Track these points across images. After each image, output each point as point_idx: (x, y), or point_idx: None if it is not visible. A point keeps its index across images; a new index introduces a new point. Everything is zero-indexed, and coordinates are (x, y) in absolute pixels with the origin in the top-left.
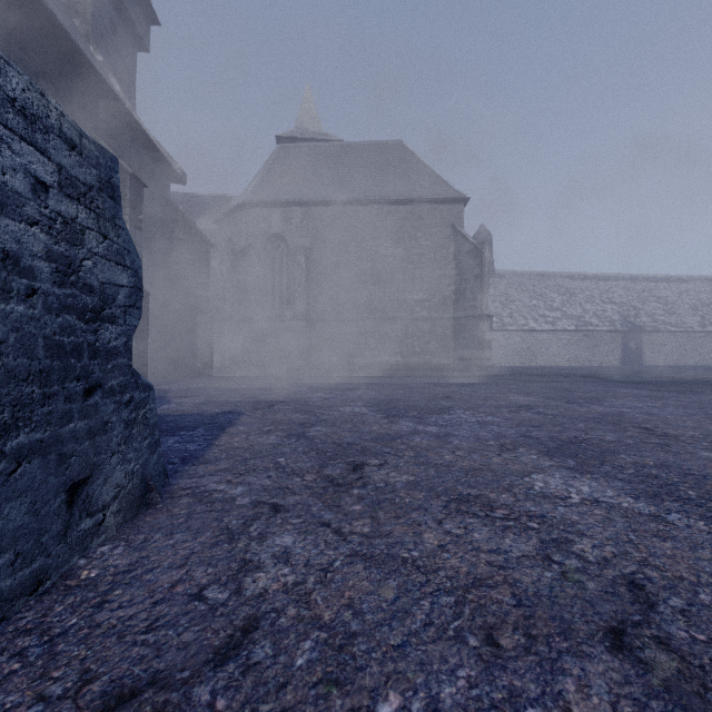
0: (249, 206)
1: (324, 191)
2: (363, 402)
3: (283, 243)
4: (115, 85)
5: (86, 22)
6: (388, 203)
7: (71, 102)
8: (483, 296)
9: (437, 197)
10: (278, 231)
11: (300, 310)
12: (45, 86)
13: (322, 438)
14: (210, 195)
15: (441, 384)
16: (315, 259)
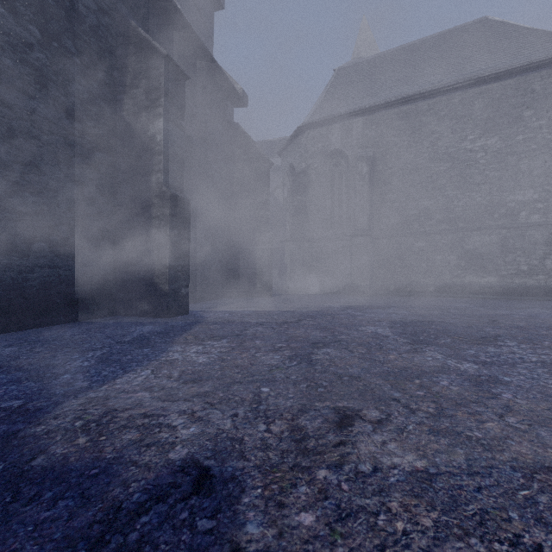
0: (308, 127)
1: (388, 94)
2: None
3: (342, 158)
4: None
5: None
6: (476, 83)
7: None
8: None
9: None
10: (337, 147)
11: (362, 226)
12: None
13: None
14: (278, 139)
15: None
16: (378, 170)
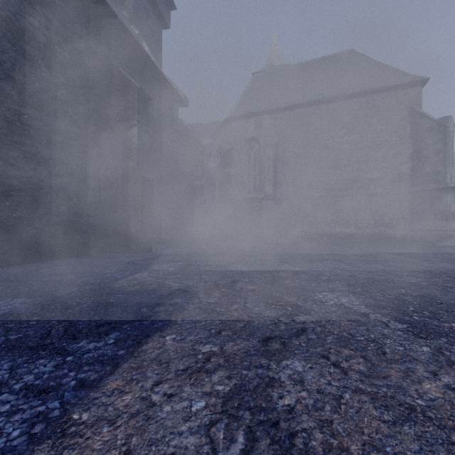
0: (232, 120)
1: (287, 100)
2: (343, 282)
3: (256, 143)
4: (145, 47)
5: (129, 11)
6: (343, 98)
7: (102, 44)
8: (447, 169)
9: (392, 84)
10: (252, 135)
11: (269, 192)
12: (80, 29)
13: (315, 450)
14: (210, 122)
15: (415, 256)
16: (280, 153)
